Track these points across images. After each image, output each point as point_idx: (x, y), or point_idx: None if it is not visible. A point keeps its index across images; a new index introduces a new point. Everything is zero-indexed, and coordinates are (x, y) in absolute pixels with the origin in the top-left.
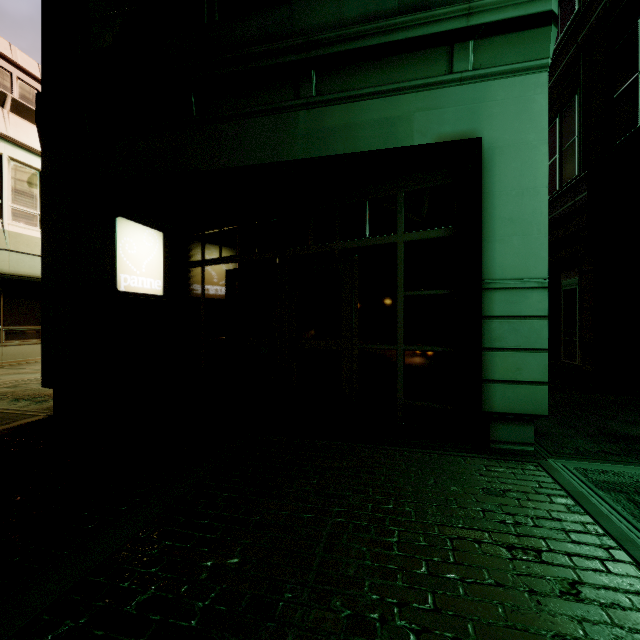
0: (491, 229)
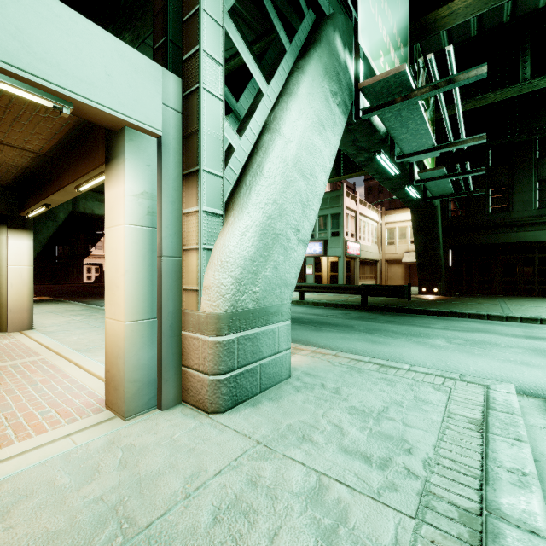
0: None
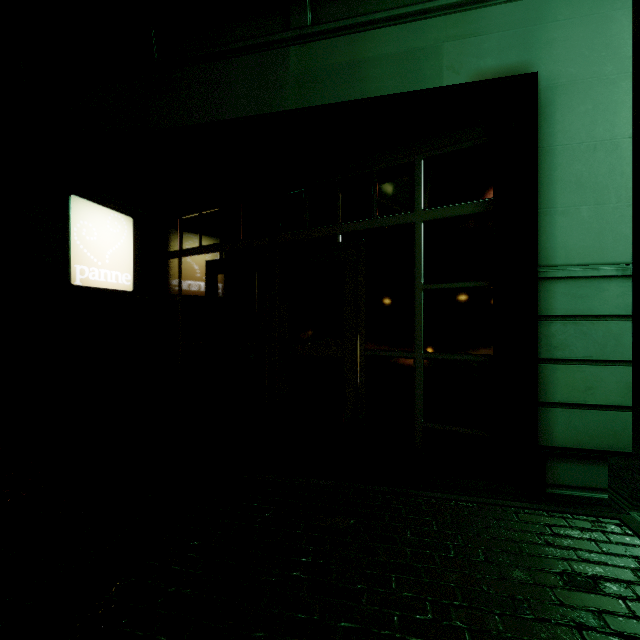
0: (550, 197)
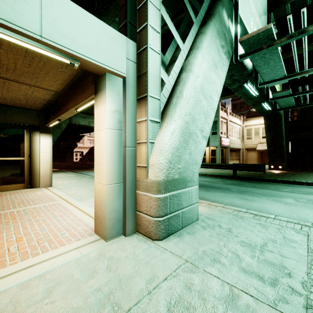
0: None
